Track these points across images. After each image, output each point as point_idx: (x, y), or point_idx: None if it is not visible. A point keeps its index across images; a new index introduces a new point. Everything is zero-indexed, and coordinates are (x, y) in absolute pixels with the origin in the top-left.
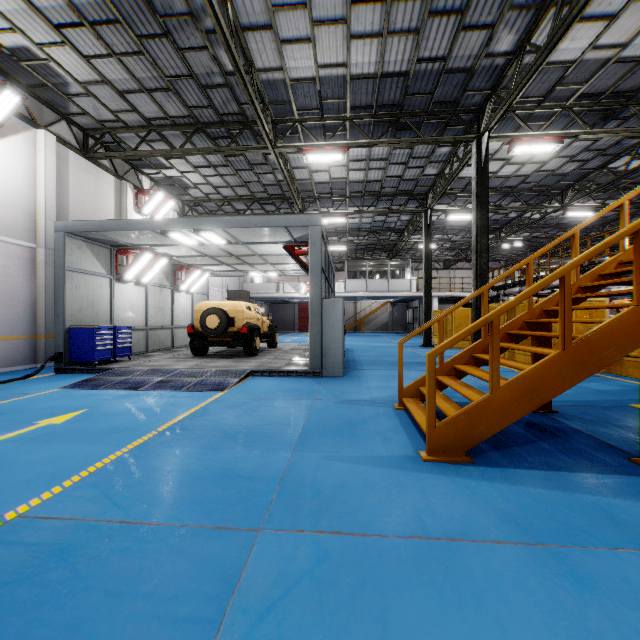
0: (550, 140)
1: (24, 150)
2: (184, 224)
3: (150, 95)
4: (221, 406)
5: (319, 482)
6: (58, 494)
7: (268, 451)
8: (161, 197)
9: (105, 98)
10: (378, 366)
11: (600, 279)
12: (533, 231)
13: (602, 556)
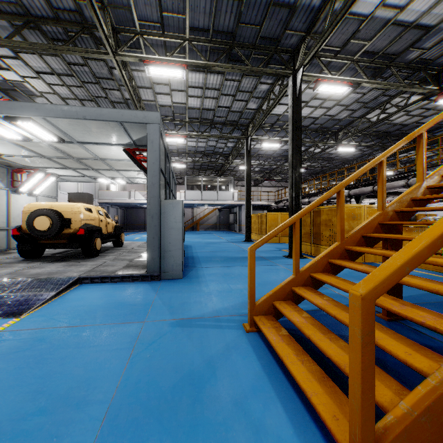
0: (344, 83)
1: None
2: None
3: None
4: None
5: None
6: None
7: None
8: None
9: None
10: (214, 263)
11: (442, 180)
12: (313, 161)
13: None
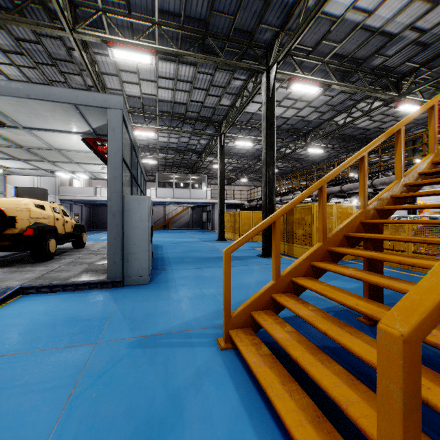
0: (315, 83)
1: None
2: None
3: None
4: None
5: None
6: None
7: None
8: None
9: None
10: (186, 264)
11: (419, 178)
12: (284, 161)
13: None
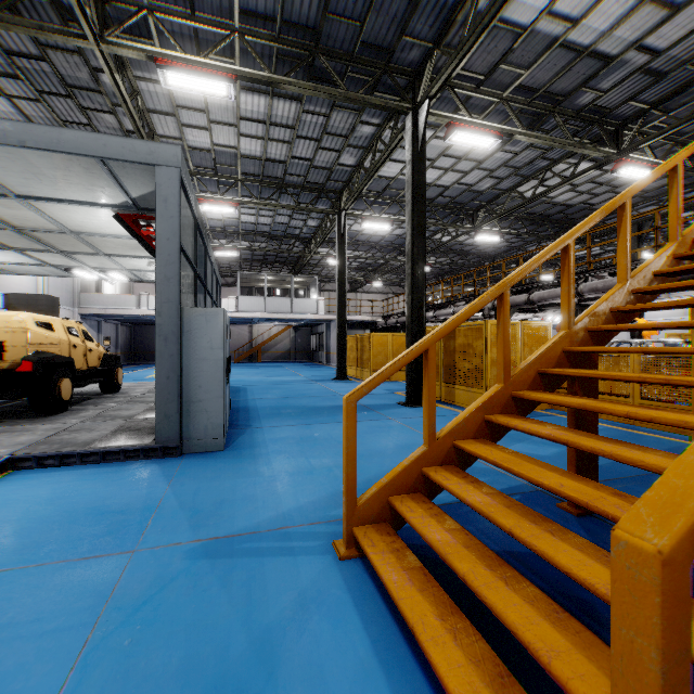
0: (490, 132)
1: None
2: None
3: None
4: None
5: None
6: None
7: None
8: None
9: None
10: (285, 418)
11: (654, 281)
12: (440, 255)
13: None
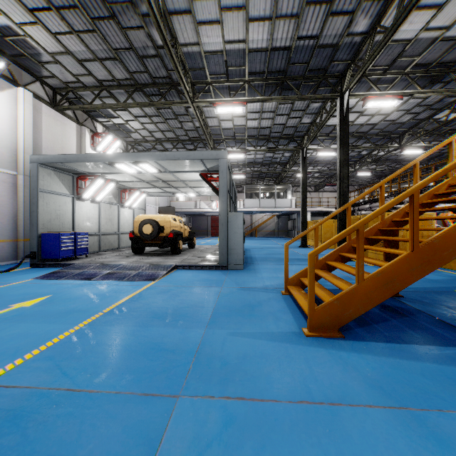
0: (393, 97)
1: (8, 103)
2: (126, 157)
3: (101, 63)
4: (152, 292)
5: (226, 354)
6: (20, 365)
7: (187, 328)
8: (110, 138)
9: (68, 65)
10: (268, 261)
11: (434, 197)
12: (379, 164)
13: (454, 418)
